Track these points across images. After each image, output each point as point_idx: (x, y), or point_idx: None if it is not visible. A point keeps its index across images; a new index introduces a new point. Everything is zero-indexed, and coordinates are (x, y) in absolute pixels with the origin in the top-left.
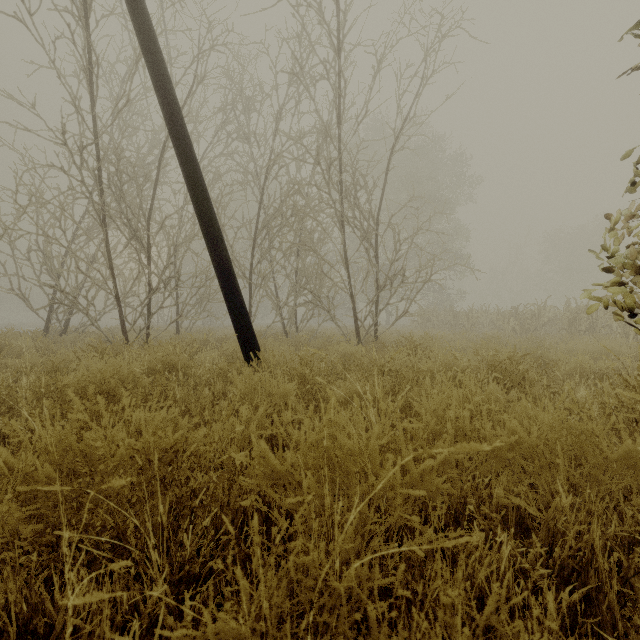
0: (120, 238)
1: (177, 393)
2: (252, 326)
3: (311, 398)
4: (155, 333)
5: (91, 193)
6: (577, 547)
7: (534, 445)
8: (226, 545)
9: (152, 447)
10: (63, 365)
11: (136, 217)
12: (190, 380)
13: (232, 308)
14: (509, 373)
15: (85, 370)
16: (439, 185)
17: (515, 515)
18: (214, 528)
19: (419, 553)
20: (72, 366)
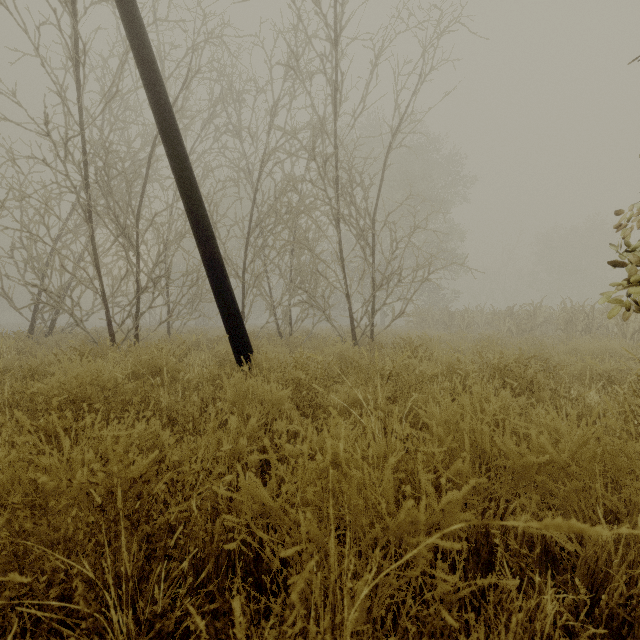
0: (109, 236)
1: (162, 400)
2: (244, 327)
3: (307, 404)
4: (145, 334)
5: (75, 187)
6: (629, 594)
7: (565, 466)
8: (206, 599)
9: (115, 478)
10: (42, 369)
11: (124, 213)
12: (177, 385)
13: (223, 308)
14: (516, 377)
15: (61, 375)
16: (434, 185)
17: (540, 543)
18: (194, 570)
19: (450, 621)
20: (52, 370)
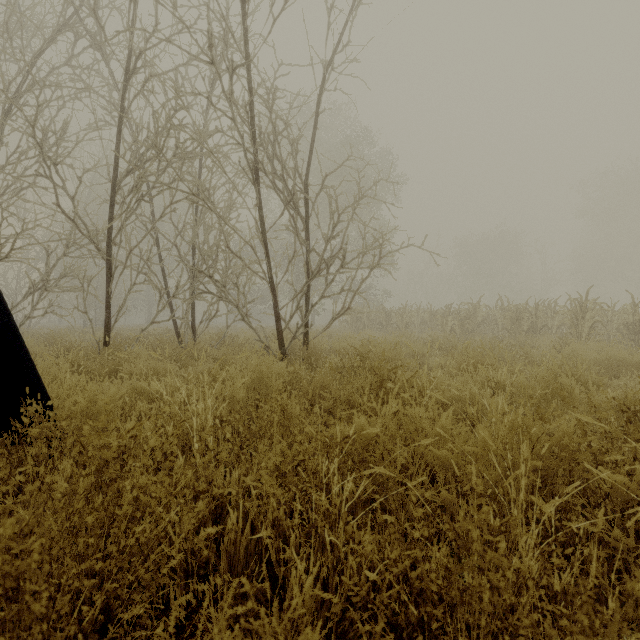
0: None
1: None
2: (13, 333)
3: None
4: None
5: None
6: None
7: None
8: None
9: None
10: None
11: None
12: None
13: None
14: None
15: None
16: (367, 177)
17: None
18: None
19: None
20: None
